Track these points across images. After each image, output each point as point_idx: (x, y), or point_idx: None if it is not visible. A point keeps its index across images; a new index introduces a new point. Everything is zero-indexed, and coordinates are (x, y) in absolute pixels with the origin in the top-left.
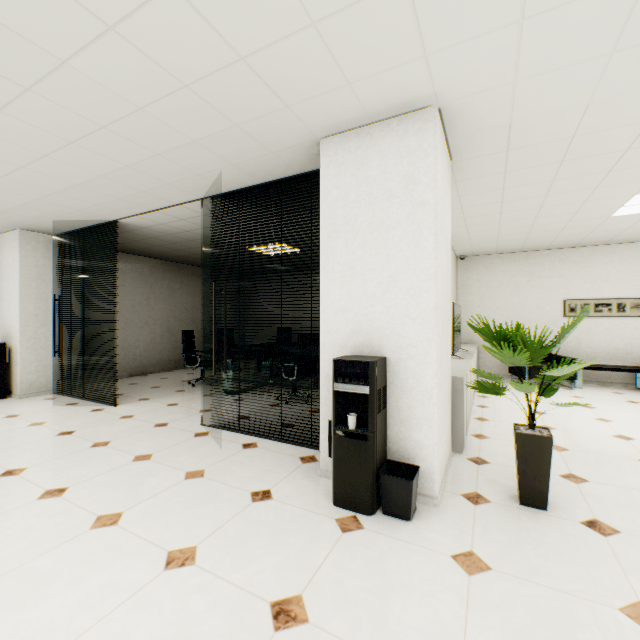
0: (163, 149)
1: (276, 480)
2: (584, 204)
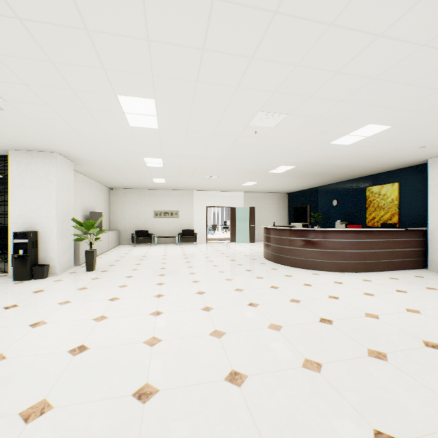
0: None
1: None
2: (140, 178)
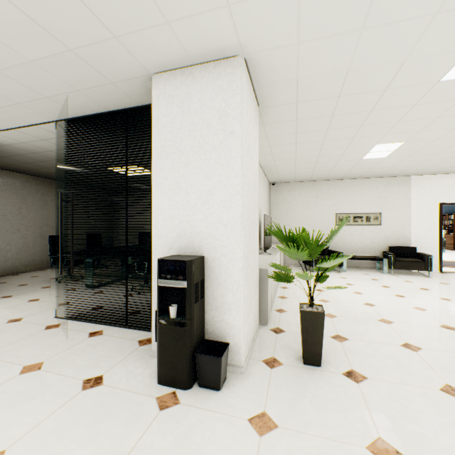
0: (0, 66)
1: (111, 365)
2: (347, 149)
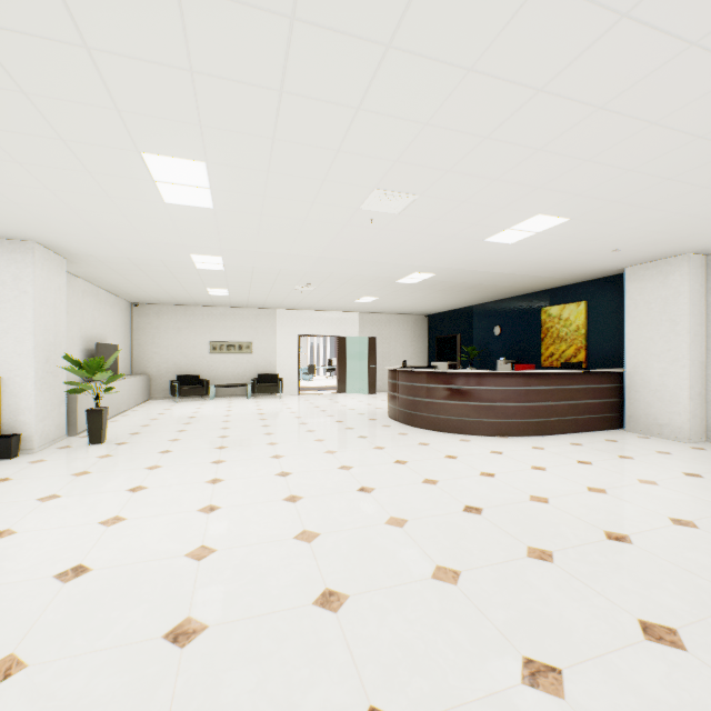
0: None
1: None
2: (185, 288)
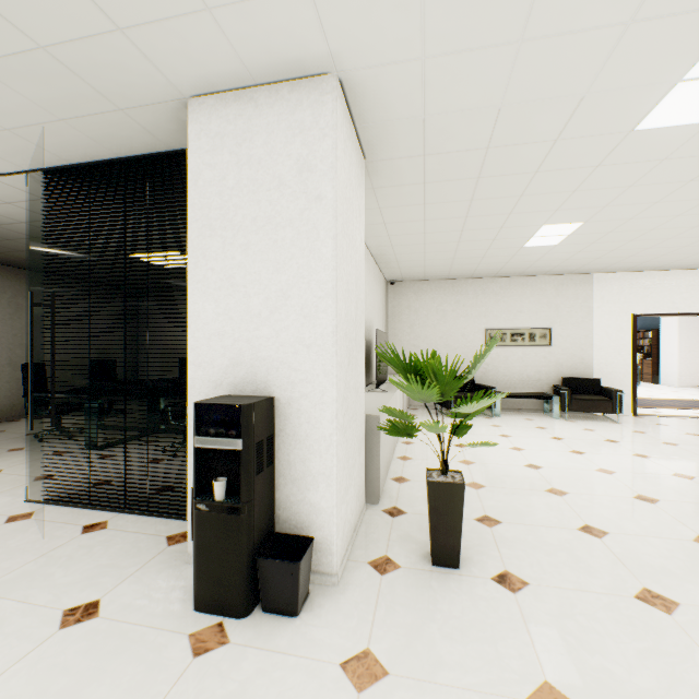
0: None
1: (116, 581)
2: (501, 231)
